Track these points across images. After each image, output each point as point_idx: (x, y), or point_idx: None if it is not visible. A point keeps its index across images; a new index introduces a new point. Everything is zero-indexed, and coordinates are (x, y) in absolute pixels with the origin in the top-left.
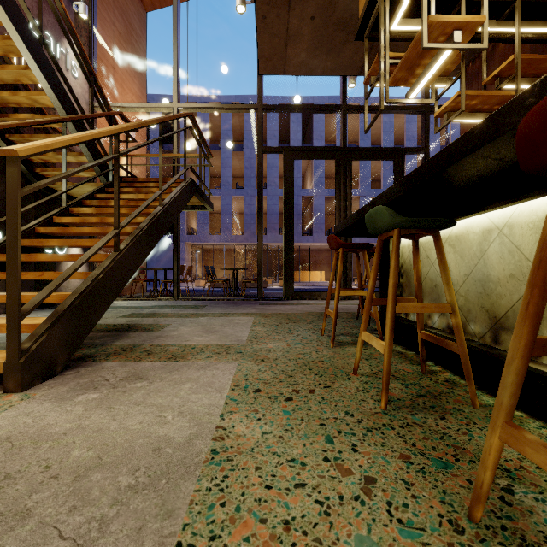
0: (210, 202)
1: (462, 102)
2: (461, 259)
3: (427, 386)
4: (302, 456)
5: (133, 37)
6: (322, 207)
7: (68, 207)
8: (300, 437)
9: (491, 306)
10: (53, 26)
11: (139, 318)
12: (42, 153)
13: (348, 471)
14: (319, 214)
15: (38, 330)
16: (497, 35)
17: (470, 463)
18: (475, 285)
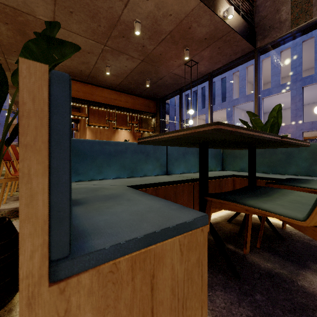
0: None
1: None
2: None
3: None
4: None
5: None
6: None
7: None
8: None
9: None
10: None
11: None
12: None
13: None
14: None
15: None
16: None
17: None
18: None
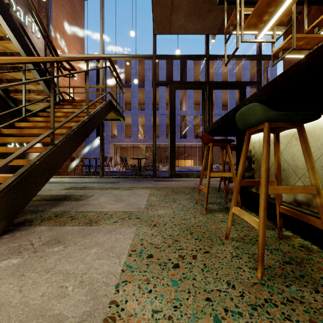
0: (123, 116)
1: (294, 42)
2: None
3: (288, 252)
4: None
5: (76, 15)
6: (192, 121)
7: (26, 116)
8: (189, 317)
9: None
10: (23, 4)
11: (75, 190)
12: None
13: None
14: (190, 126)
15: None
16: None
17: None
18: (322, 170)
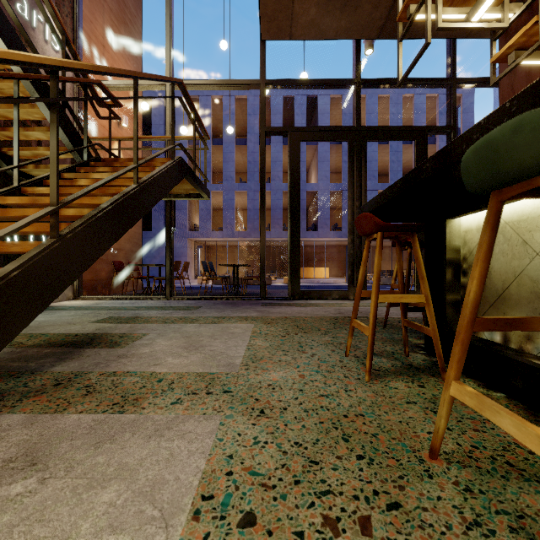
0: (206, 190)
1: None
2: None
3: None
4: None
5: (127, 15)
6: (327, 201)
7: (21, 186)
8: None
9: None
10: None
11: (114, 324)
12: None
13: None
14: (324, 209)
15: None
16: None
17: None
18: None
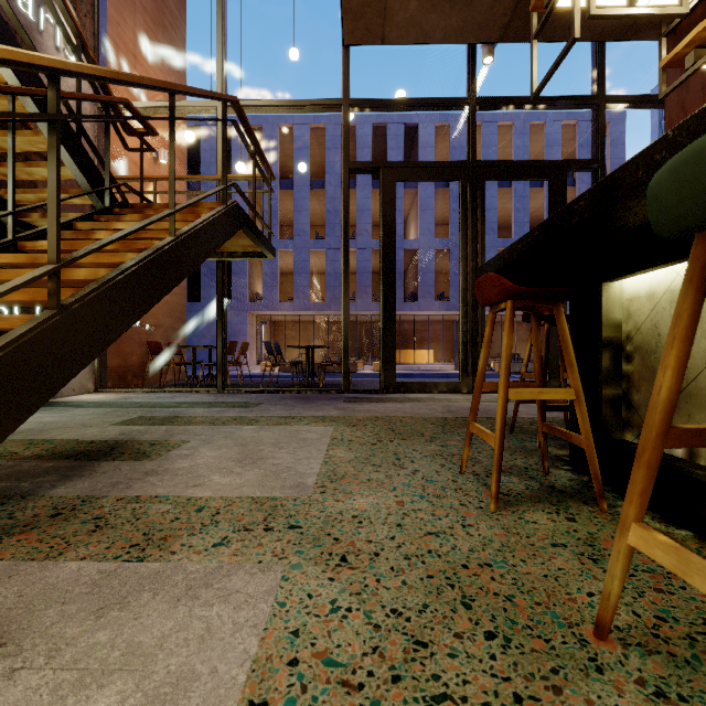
0: (271, 246)
1: None
2: None
3: None
4: None
5: (166, 17)
6: (431, 263)
7: (18, 240)
8: None
9: None
10: None
11: (144, 427)
12: None
13: None
14: (426, 273)
15: None
16: None
17: None
18: None
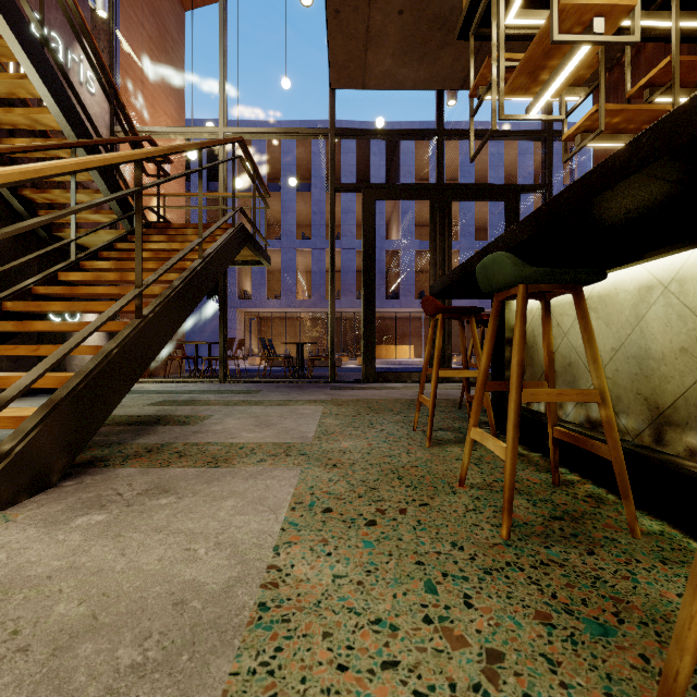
0: (267, 256)
1: (601, 120)
2: (607, 327)
3: (563, 504)
4: (392, 615)
5: (168, 42)
6: (412, 263)
7: (79, 260)
8: (388, 582)
9: (652, 392)
10: (62, 26)
11: (173, 406)
12: (30, 181)
13: (460, 640)
14: (407, 273)
15: (25, 425)
16: (646, 32)
17: (641, 627)
18: (628, 364)
